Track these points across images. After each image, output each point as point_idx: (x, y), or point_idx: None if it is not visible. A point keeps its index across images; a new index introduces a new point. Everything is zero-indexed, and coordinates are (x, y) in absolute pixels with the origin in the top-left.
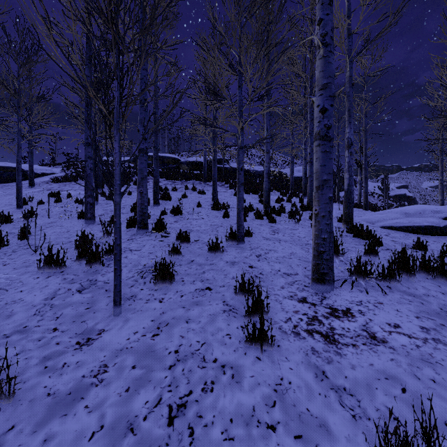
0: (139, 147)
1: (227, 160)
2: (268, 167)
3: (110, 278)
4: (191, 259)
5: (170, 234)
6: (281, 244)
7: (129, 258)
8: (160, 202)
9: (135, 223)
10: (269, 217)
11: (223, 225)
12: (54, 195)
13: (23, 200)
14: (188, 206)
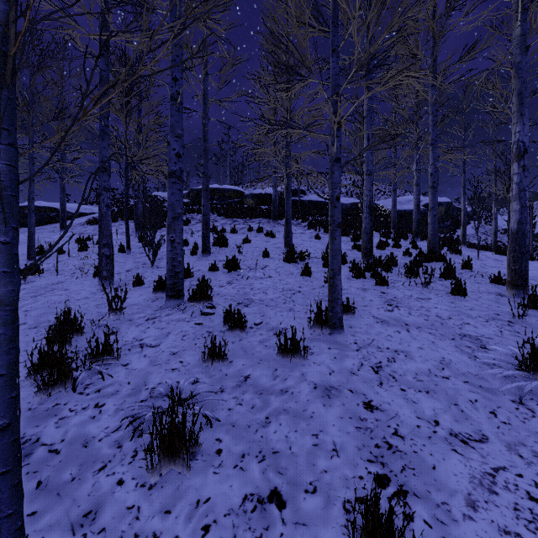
0: (169, 169)
1: (303, 191)
2: (370, 196)
3: (69, 433)
4: (243, 372)
5: (217, 308)
6: (413, 334)
7: (131, 366)
8: (213, 249)
9: (166, 288)
10: (376, 276)
11: (301, 289)
12: (82, 241)
13: (40, 248)
14: (251, 255)
